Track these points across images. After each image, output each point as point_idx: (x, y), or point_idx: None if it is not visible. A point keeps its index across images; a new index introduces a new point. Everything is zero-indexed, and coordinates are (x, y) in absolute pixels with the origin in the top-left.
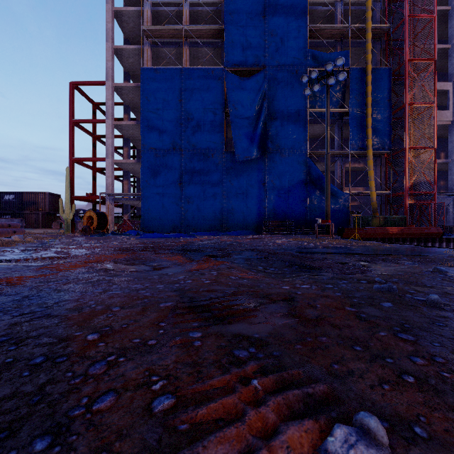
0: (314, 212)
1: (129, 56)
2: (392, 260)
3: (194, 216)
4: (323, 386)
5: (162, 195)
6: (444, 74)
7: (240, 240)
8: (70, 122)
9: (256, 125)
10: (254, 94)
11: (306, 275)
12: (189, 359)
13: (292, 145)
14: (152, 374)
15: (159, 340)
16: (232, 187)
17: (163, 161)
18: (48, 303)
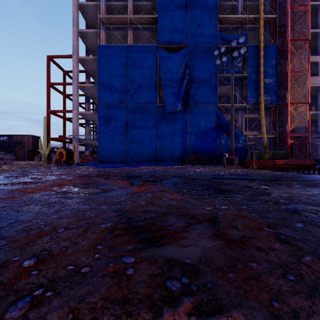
0: (222, 149)
1: (89, 37)
2: (286, 184)
3: (136, 151)
4: None
5: (113, 137)
6: (314, 50)
7: (169, 169)
8: (47, 84)
9: (180, 87)
10: (179, 64)
11: (221, 197)
12: (120, 293)
13: (206, 101)
14: (75, 318)
15: (92, 266)
16: (163, 131)
17: (114, 112)
18: (4, 223)
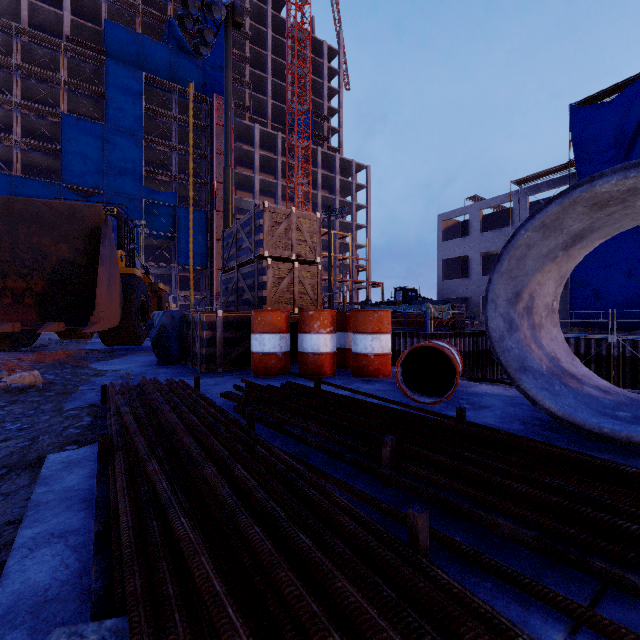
0: None
1: None
2: None
3: None
4: None
5: None
6: None
7: None
8: None
9: None
10: None
11: None
12: None
13: None
14: None
15: None
16: None
17: None
18: None
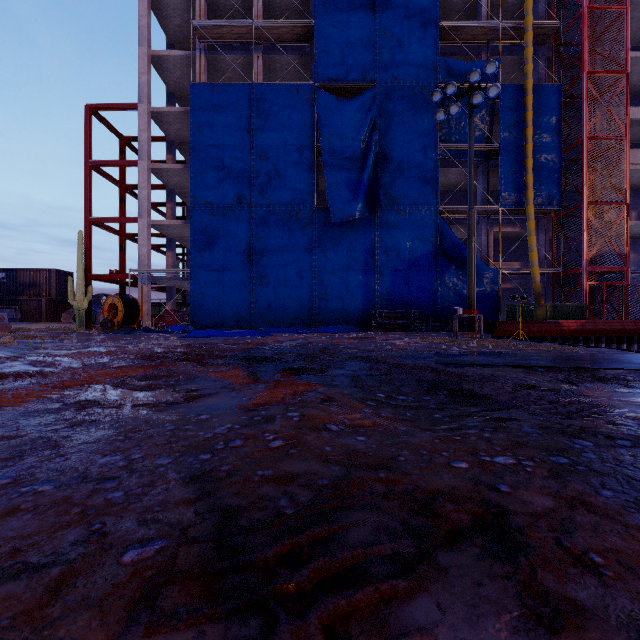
0: (448, 298)
1: (174, 67)
2: (618, 381)
3: (270, 303)
4: None
5: (222, 273)
6: (636, 96)
7: (339, 341)
8: (86, 164)
9: (362, 169)
10: (359, 123)
11: (476, 416)
12: None
13: (415, 199)
14: None
15: None
16: (326, 261)
17: (223, 222)
18: None
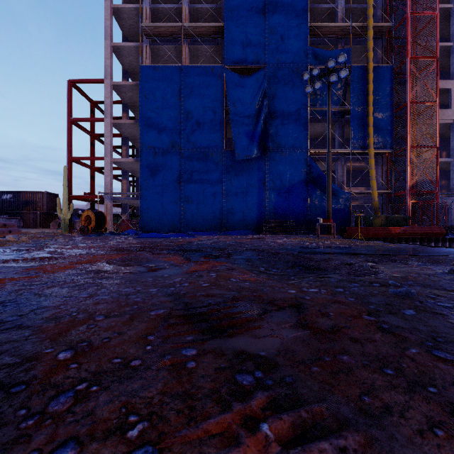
0: (315, 212)
1: (128, 54)
2: (401, 261)
3: (194, 215)
4: (358, 436)
5: (161, 194)
6: (446, 72)
7: (240, 240)
8: (68, 120)
9: (256, 124)
10: (254, 92)
11: (311, 277)
12: (180, 388)
13: (293, 144)
14: (129, 412)
15: (144, 359)
16: (232, 186)
17: (162, 160)
18: (24, 310)
